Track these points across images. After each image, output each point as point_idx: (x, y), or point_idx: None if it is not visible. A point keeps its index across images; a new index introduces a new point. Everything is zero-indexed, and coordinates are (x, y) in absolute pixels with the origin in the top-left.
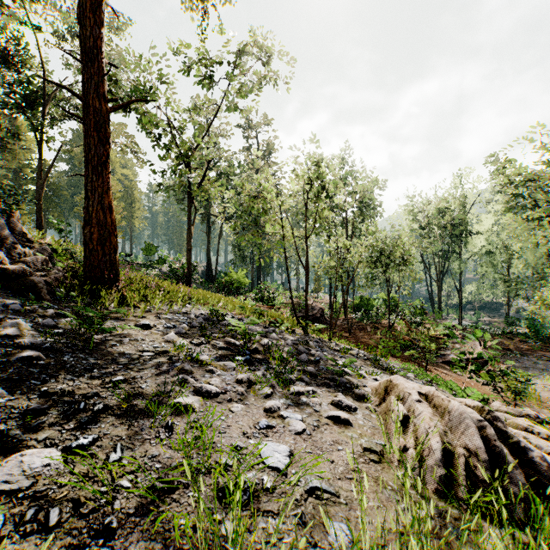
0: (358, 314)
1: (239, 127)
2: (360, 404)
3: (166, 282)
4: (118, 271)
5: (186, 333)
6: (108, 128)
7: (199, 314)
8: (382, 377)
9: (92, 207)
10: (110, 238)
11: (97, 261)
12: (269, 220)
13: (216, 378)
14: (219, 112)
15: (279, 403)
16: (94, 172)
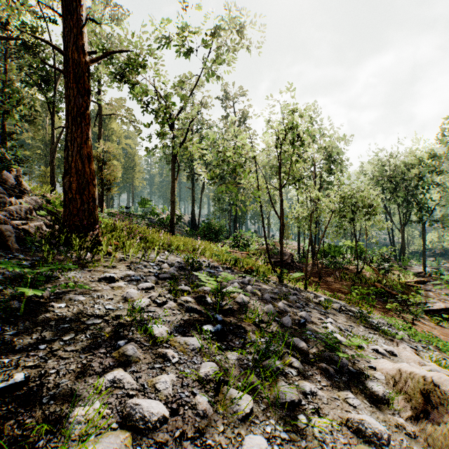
0: (326, 259)
1: (218, 99)
2: (384, 415)
3: (152, 230)
4: (96, 220)
5: (153, 288)
6: (87, 79)
7: (176, 262)
8: (379, 343)
9: (71, 157)
10: (88, 187)
11: (76, 210)
12: (244, 171)
13: (170, 372)
14: (200, 80)
15: (266, 445)
16: (73, 123)
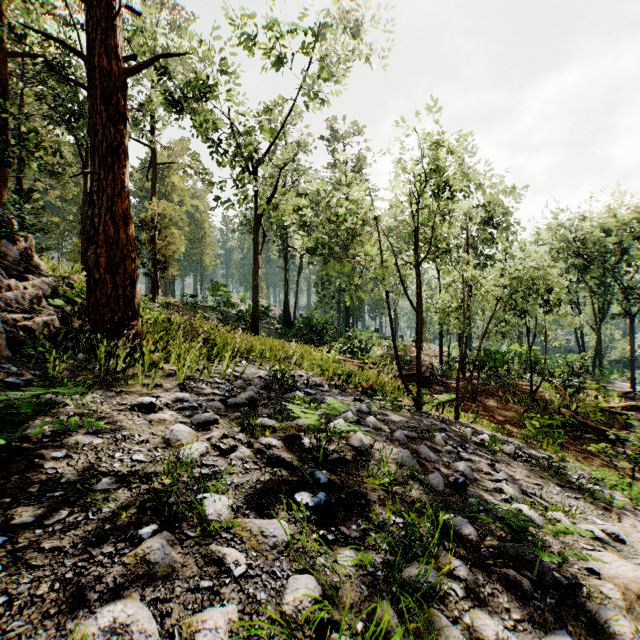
0: (482, 372)
1: (323, 139)
2: None
3: (224, 328)
4: (136, 313)
5: (216, 422)
6: (122, 99)
7: (257, 376)
8: (588, 516)
9: (98, 217)
10: (124, 263)
11: (105, 297)
12: (362, 240)
13: (227, 601)
14: (296, 108)
15: None
16: (101, 165)
